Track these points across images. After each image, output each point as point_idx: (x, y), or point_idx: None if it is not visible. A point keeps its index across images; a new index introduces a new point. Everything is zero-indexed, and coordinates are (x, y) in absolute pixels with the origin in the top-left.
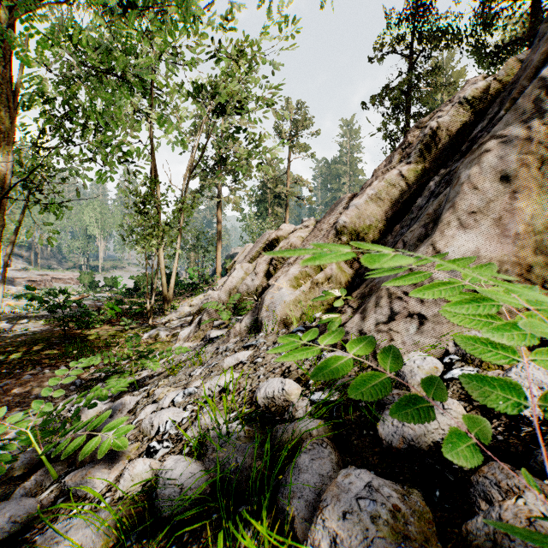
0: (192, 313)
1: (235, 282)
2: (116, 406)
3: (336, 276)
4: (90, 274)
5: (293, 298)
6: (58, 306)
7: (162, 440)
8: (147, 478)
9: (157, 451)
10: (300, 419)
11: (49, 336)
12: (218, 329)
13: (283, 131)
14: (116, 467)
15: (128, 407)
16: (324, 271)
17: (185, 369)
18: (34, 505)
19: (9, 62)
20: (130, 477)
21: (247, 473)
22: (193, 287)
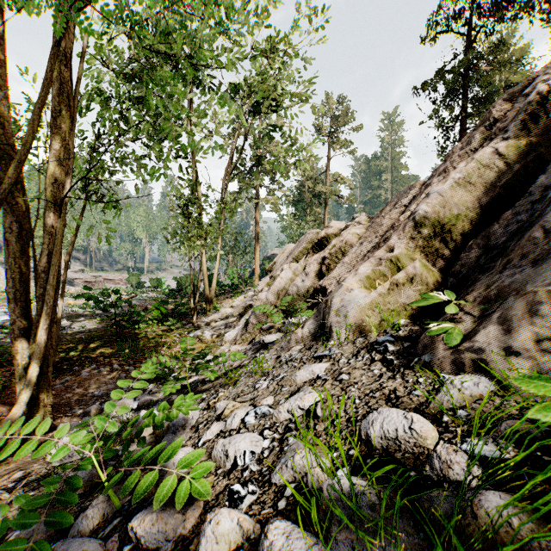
0: (234, 315)
1: (284, 283)
2: (178, 421)
3: (420, 276)
4: (137, 275)
5: (368, 301)
6: (111, 305)
7: (245, 481)
8: (237, 541)
9: (242, 498)
10: (506, 506)
11: (102, 334)
12: (267, 332)
13: (322, 128)
14: (190, 512)
15: (191, 422)
16: (406, 269)
17: (245, 379)
18: (98, 550)
19: (69, 60)
20: (214, 536)
21: None
22: (233, 288)
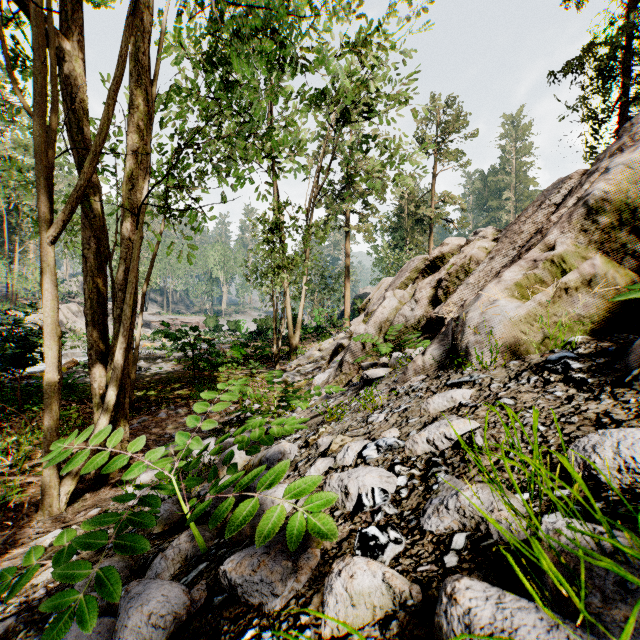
0: (323, 358)
1: (387, 314)
2: (273, 454)
3: (603, 277)
4: (214, 317)
5: (522, 313)
6: (188, 344)
7: (383, 525)
8: (384, 607)
9: (382, 547)
10: None
11: (180, 375)
12: None
13: (426, 138)
14: (303, 561)
15: (289, 457)
16: (579, 268)
17: (350, 414)
18: (181, 599)
19: (146, 49)
20: (348, 596)
21: None
22: (319, 331)
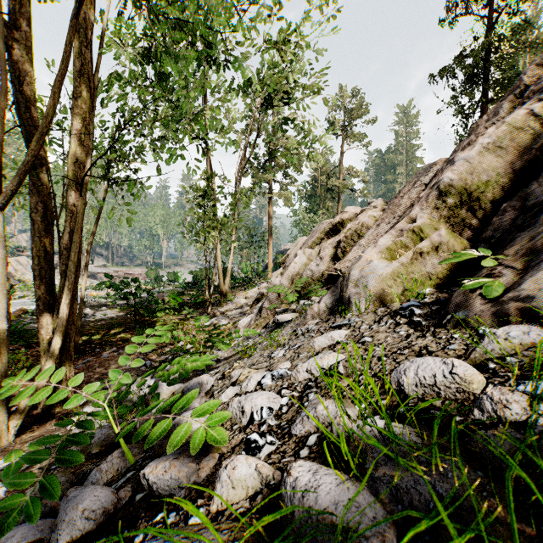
0: (248, 304)
1: (298, 268)
2: (193, 385)
3: (446, 244)
4: (155, 269)
5: (389, 271)
6: (130, 293)
7: (263, 432)
8: (255, 487)
9: (260, 448)
10: None
11: (122, 321)
12: None
13: (335, 122)
14: (205, 463)
15: (206, 387)
16: (430, 237)
17: (260, 351)
18: (109, 498)
19: (89, 42)
20: (230, 482)
21: (473, 520)
22: (246, 281)
